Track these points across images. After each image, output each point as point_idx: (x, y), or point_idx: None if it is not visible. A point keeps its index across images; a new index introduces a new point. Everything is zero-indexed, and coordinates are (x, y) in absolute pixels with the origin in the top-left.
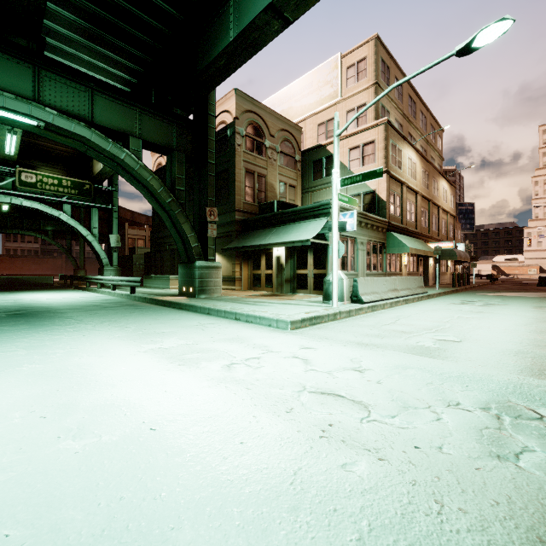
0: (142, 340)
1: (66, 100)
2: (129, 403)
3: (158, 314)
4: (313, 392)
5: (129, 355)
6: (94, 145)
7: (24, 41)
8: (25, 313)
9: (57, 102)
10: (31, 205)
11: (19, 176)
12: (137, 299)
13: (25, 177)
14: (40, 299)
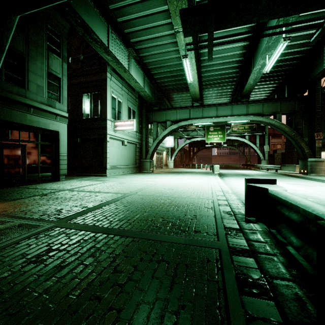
0: (282, 181)
1: (255, 110)
2: (281, 185)
3: (287, 178)
4: (322, 189)
5: (279, 182)
6: (263, 121)
7: (244, 99)
8: (245, 175)
9: (252, 112)
10: (235, 138)
11: (231, 129)
12: (278, 174)
13: (233, 129)
14: (243, 172)
